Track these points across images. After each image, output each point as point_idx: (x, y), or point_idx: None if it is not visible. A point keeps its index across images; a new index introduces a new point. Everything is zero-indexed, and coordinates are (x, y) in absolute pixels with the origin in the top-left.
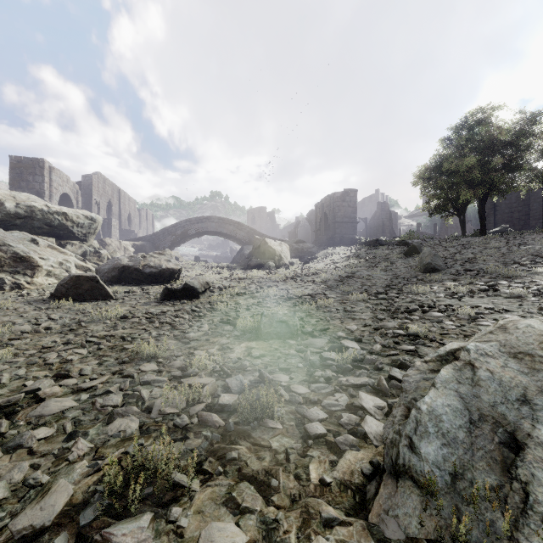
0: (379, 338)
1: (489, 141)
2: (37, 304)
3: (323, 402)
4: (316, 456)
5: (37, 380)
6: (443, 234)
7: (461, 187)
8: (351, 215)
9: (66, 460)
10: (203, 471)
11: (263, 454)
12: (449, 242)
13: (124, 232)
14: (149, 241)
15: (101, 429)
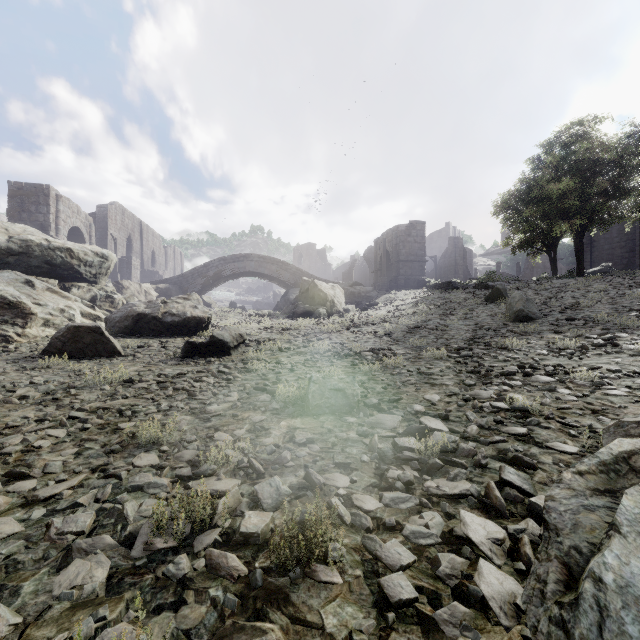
0: (473, 414)
1: (589, 160)
2: (24, 362)
3: (405, 529)
4: None
5: None
6: (528, 275)
7: (554, 218)
8: (418, 253)
9: None
10: None
11: None
12: (539, 284)
13: (147, 273)
14: (176, 284)
15: (45, 581)
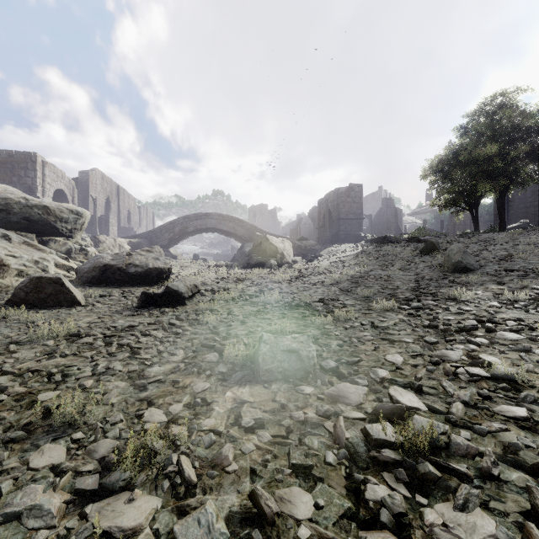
0: (451, 385)
1: (512, 127)
2: None
3: None
4: None
5: None
6: (450, 231)
7: (480, 179)
8: (356, 212)
9: None
10: None
11: None
12: (467, 238)
13: (123, 229)
14: (146, 238)
15: None
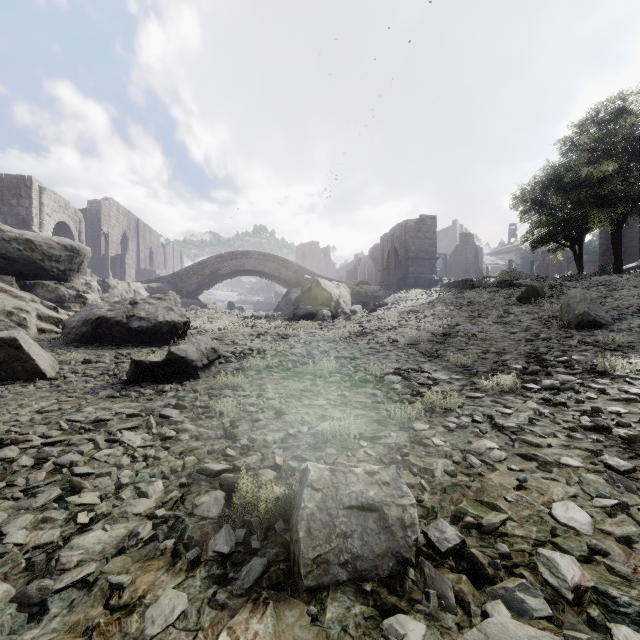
0: None
1: (633, 139)
2: None
3: None
4: None
5: None
6: (542, 274)
7: (591, 206)
8: (429, 249)
9: None
10: None
11: None
12: (577, 281)
13: (143, 272)
14: (169, 283)
15: None
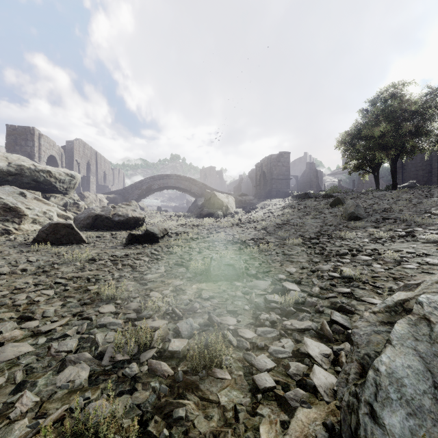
0: (317, 280)
1: (400, 111)
2: (21, 247)
3: (270, 348)
4: (265, 414)
5: (1, 323)
6: (360, 189)
7: (377, 150)
8: (285, 173)
9: (7, 418)
10: (147, 433)
11: (211, 411)
12: (367, 195)
13: (100, 187)
14: (120, 194)
15: (51, 379)
